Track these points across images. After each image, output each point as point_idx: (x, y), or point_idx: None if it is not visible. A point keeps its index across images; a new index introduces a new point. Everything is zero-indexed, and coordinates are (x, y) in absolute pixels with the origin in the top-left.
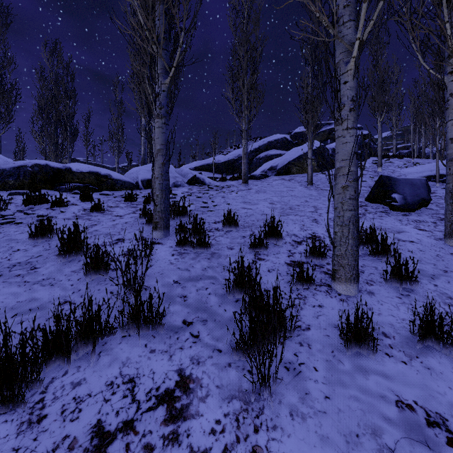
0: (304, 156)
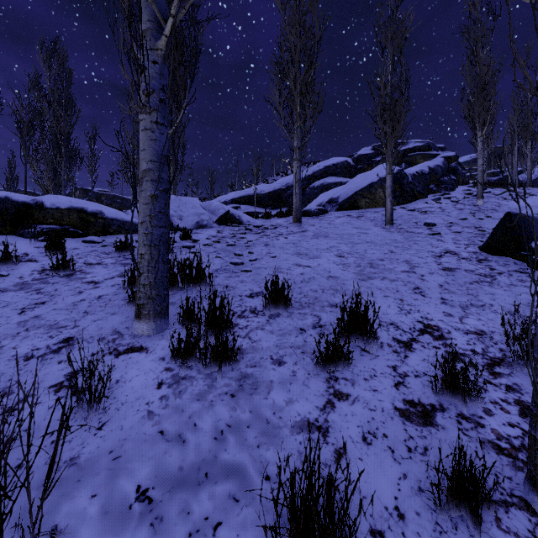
0: (377, 185)
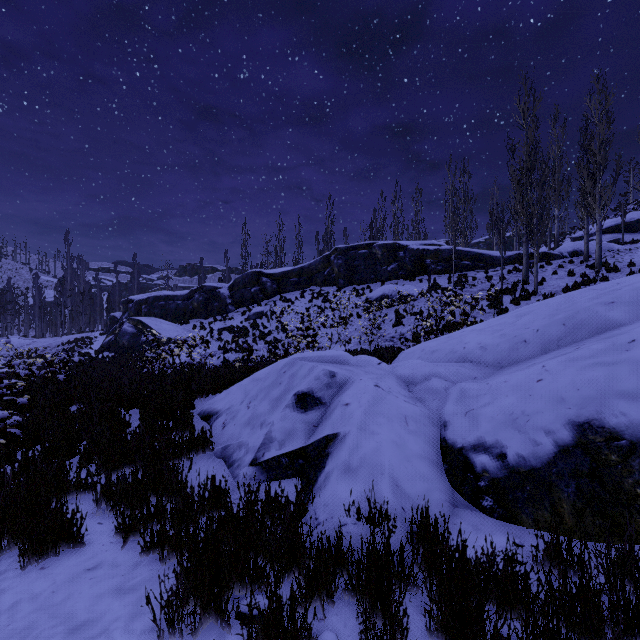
0: None
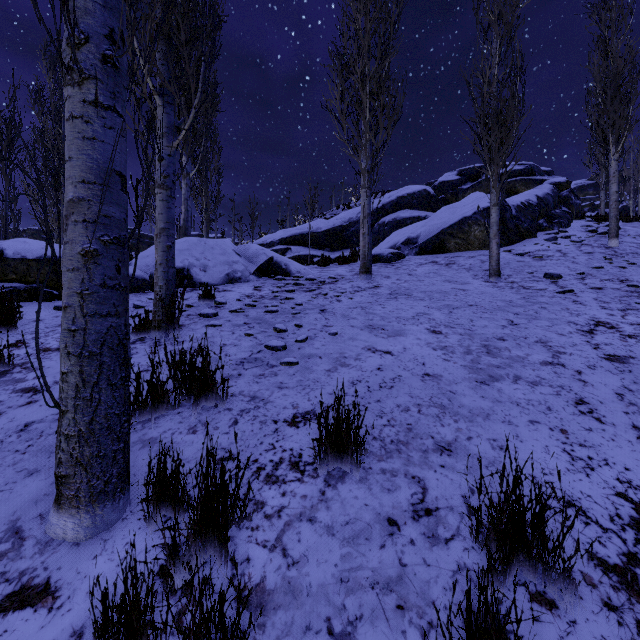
0: (471, 220)
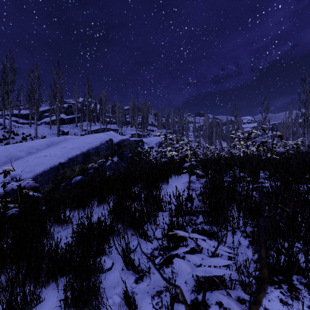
0: (54, 120)
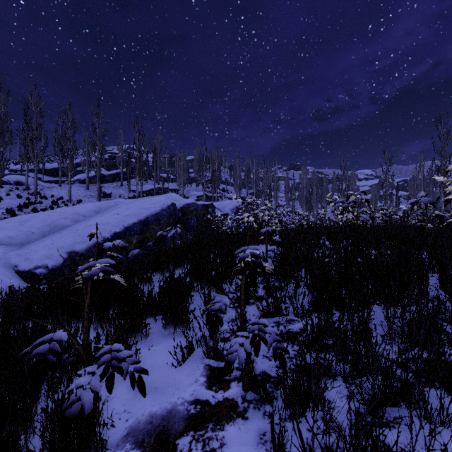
0: (91, 177)
